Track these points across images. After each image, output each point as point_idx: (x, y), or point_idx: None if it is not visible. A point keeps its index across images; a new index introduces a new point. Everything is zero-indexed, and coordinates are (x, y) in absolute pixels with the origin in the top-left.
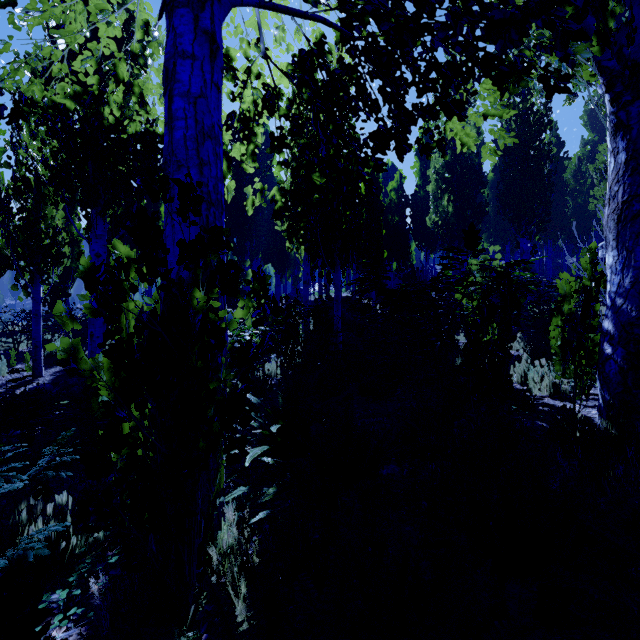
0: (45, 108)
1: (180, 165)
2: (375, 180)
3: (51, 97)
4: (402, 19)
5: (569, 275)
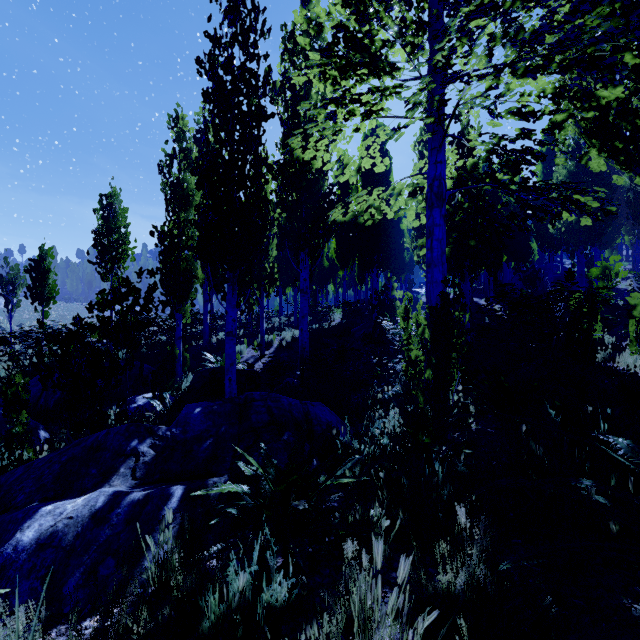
0: (338, 223)
1: (435, 265)
2: (494, 191)
3: (342, 219)
4: (526, 186)
5: (638, 294)
